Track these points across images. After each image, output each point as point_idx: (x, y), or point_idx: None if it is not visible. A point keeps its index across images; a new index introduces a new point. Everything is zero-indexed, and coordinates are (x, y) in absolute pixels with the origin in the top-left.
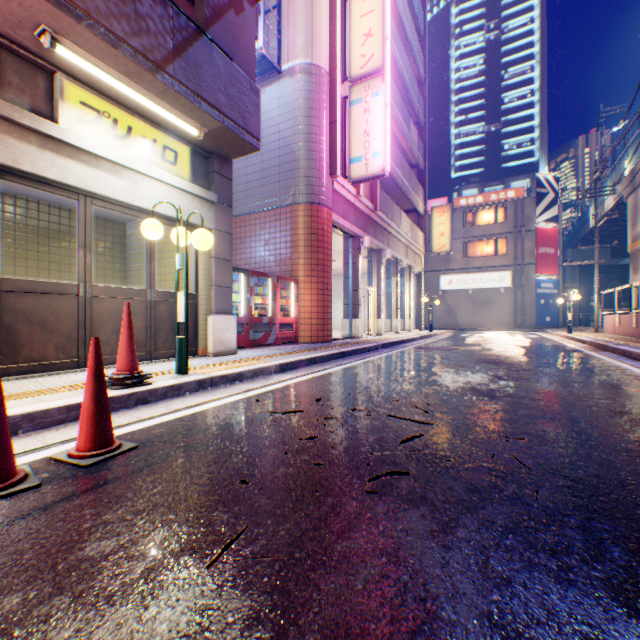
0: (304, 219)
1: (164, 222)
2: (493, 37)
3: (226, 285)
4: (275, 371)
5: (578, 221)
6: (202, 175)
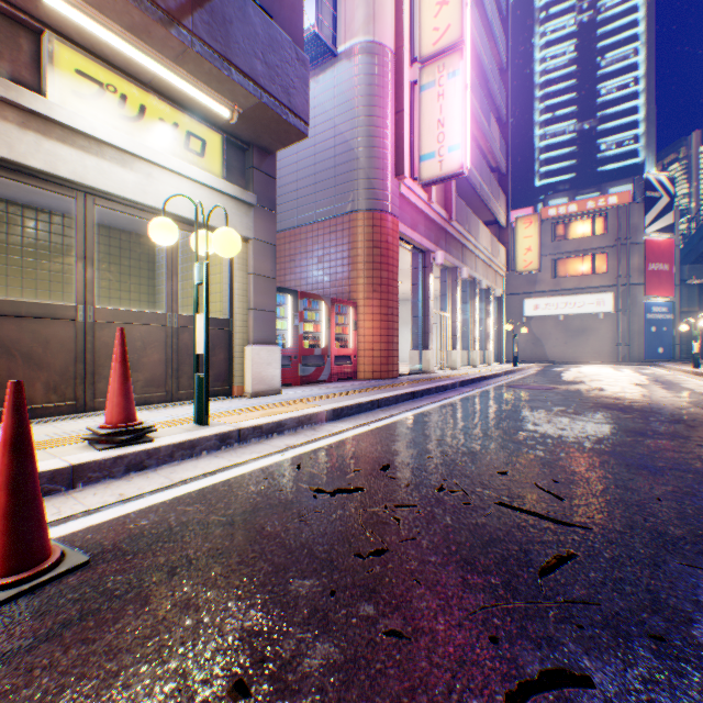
0: (364, 230)
1: (189, 229)
2: (586, 18)
3: (267, 308)
4: (326, 418)
5: (698, 231)
6: (238, 172)
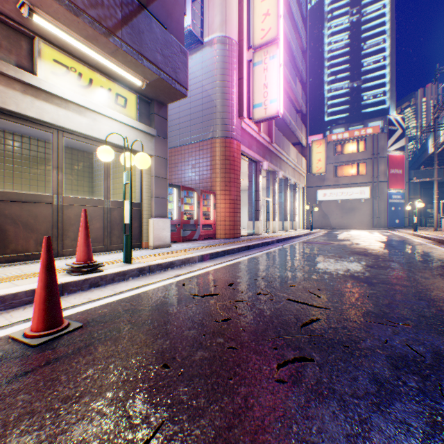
0: (220, 149)
1: (117, 150)
2: (355, 19)
3: (163, 196)
4: (198, 260)
5: (419, 150)
6: (145, 116)
